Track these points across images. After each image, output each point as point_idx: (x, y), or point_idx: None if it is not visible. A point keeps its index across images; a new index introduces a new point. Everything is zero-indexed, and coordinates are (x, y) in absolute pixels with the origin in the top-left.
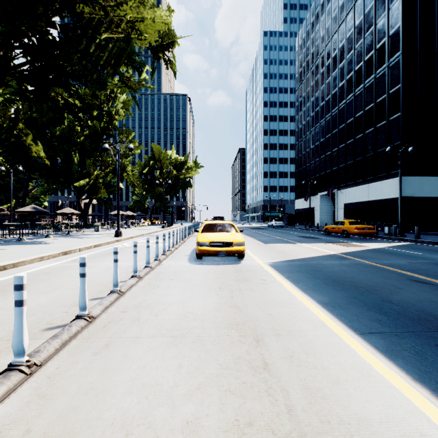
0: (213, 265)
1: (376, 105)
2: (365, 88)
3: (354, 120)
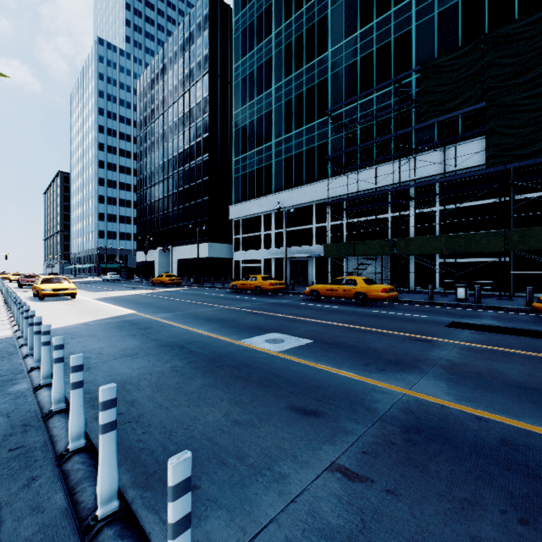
0: (56, 301)
1: (196, 185)
2: (190, 168)
3: (183, 190)
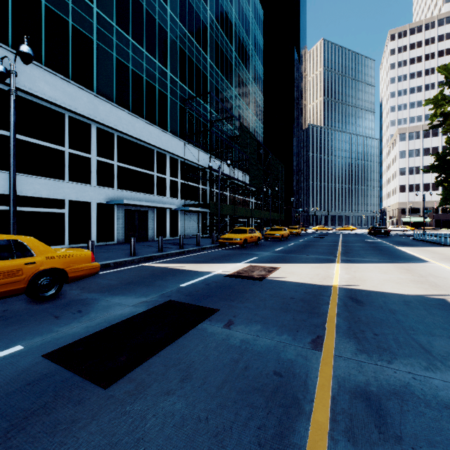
0: None
1: None
2: None
3: None
